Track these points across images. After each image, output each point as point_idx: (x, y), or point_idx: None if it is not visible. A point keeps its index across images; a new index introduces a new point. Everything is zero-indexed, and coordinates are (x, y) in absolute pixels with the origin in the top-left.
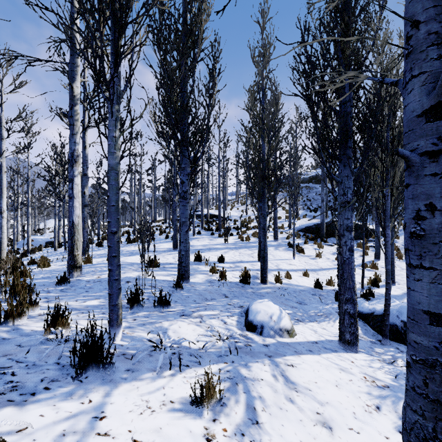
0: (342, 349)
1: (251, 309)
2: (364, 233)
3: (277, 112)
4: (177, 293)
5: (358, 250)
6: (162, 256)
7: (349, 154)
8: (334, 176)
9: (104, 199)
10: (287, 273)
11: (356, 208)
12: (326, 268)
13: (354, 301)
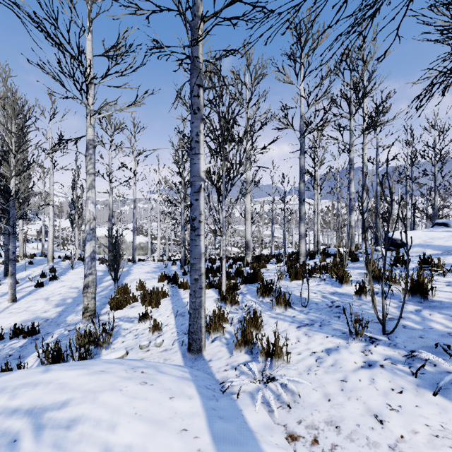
0: None
1: None
2: None
3: None
4: None
5: None
6: None
7: None
8: None
9: None
10: None
11: None
12: None
13: None
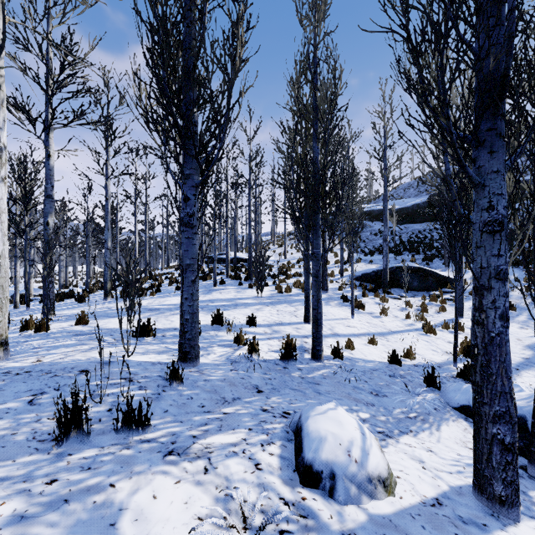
0: (490, 515)
1: (306, 429)
2: (437, 281)
3: (337, 97)
4: (171, 390)
5: (432, 304)
6: (165, 317)
7: (501, 128)
8: (471, 172)
9: (98, 238)
10: (348, 341)
11: (423, 250)
12: (397, 331)
13: (512, 418)
